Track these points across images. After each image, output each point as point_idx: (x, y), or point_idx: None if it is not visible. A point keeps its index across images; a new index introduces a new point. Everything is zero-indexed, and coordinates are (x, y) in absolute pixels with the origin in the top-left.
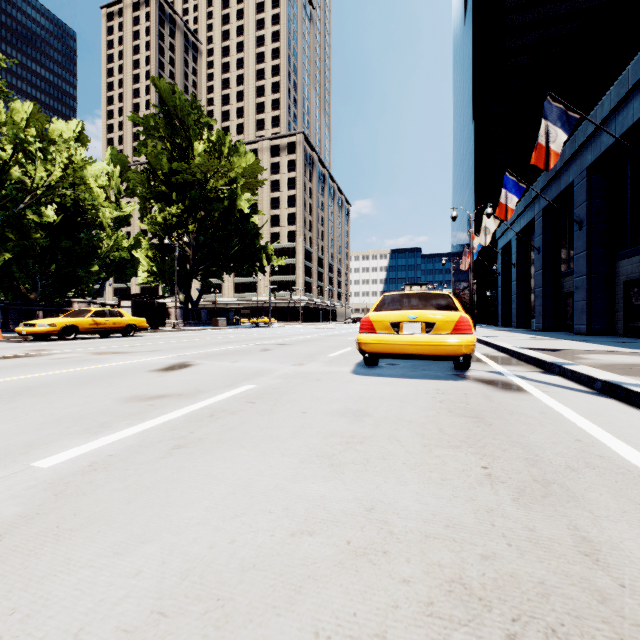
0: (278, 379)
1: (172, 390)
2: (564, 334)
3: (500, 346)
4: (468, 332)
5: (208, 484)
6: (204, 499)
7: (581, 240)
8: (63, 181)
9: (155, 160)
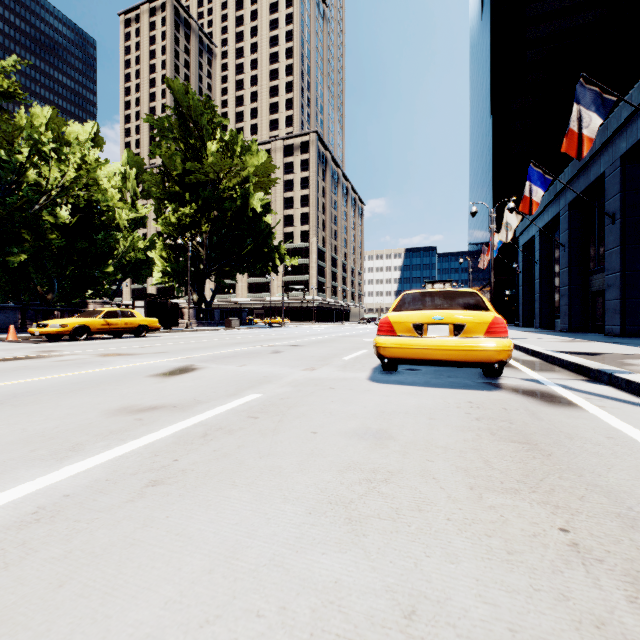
0: (287, 387)
1: (167, 400)
2: (594, 335)
3: (529, 349)
4: (504, 335)
5: (178, 552)
6: (166, 582)
7: (614, 235)
8: (77, 182)
9: (169, 161)
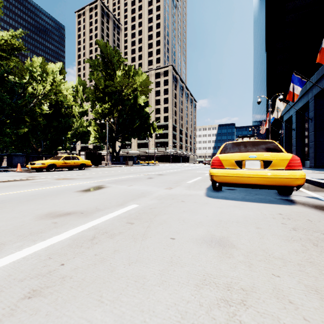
0: (154, 200)
1: (79, 208)
2: None
3: None
4: (299, 168)
5: None
6: None
7: None
8: (51, 91)
9: (98, 82)
